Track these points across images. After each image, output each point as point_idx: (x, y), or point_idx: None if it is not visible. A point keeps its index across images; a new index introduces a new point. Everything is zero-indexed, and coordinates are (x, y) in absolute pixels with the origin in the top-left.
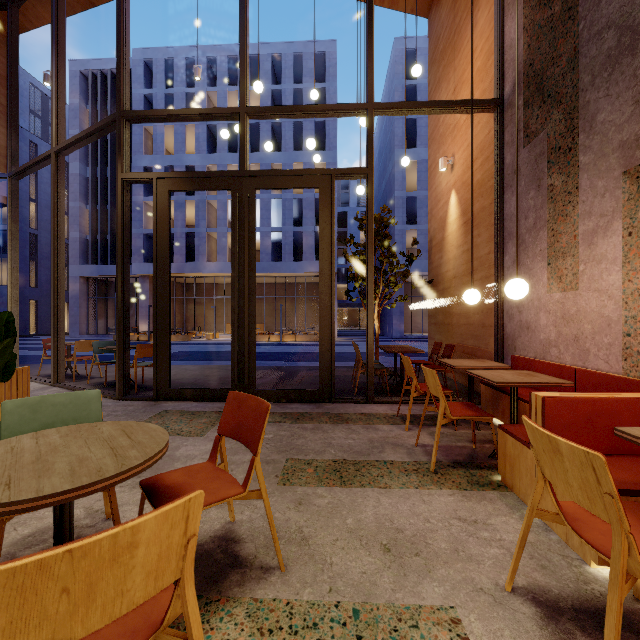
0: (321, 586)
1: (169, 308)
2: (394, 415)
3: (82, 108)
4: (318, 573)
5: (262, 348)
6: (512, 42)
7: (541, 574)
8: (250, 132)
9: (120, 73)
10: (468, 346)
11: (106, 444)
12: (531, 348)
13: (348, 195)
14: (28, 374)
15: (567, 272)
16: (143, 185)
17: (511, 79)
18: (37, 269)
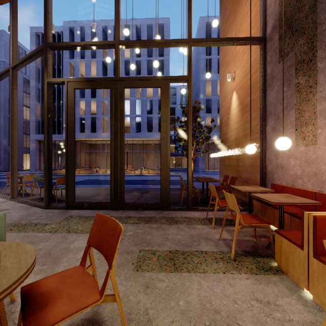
0: None
1: (74, 156)
2: (204, 218)
3: None
4: None
5: (130, 177)
6: (271, 3)
7: None
8: (125, 65)
9: (46, 21)
10: (243, 177)
11: None
12: (284, 179)
13: (175, 99)
14: None
15: (309, 134)
16: None
17: (271, 24)
18: None
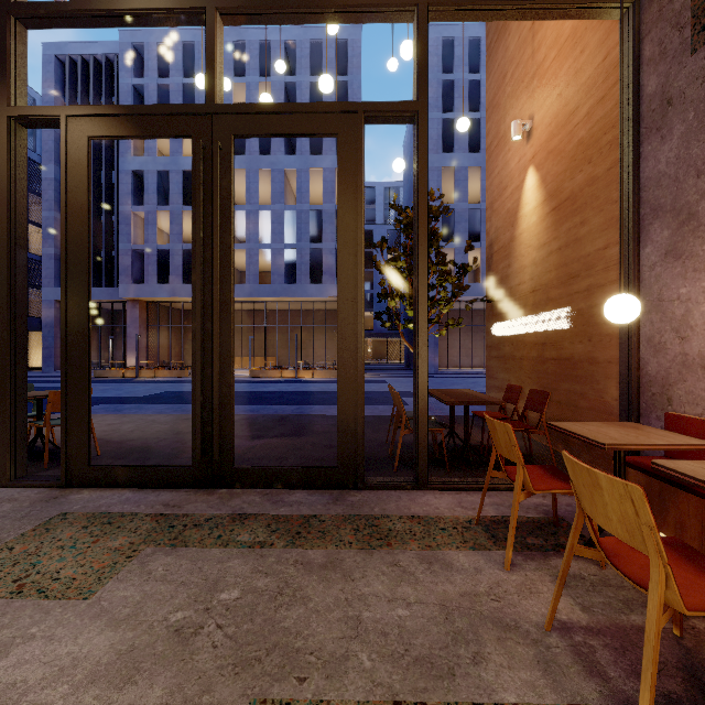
0: None
1: (88, 333)
2: (470, 521)
3: (59, 100)
4: None
5: (271, 387)
6: None
7: None
8: None
9: None
10: (560, 391)
11: None
12: None
13: (374, 211)
14: None
15: None
16: (132, 192)
17: None
18: None
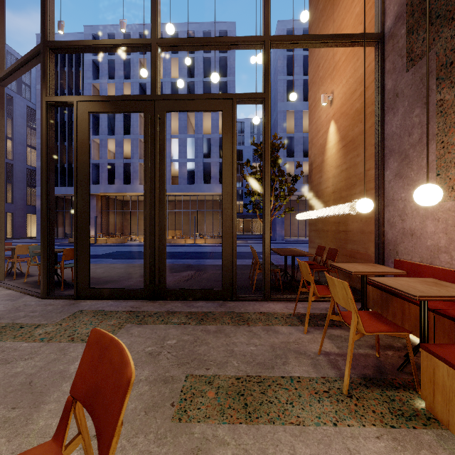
0: None
1: (88, 217)
2: (290, 314)
3: None
4: None
5: (179, 248)
6: None
7: None
8: (171, 89)
9: (44, 7)
10: (347, 249)
11: None
12: (416, 253)
13: (243, 137)
14: None
15: None
16: (92, 127)
17: (393, 13)
18: (12, 189)
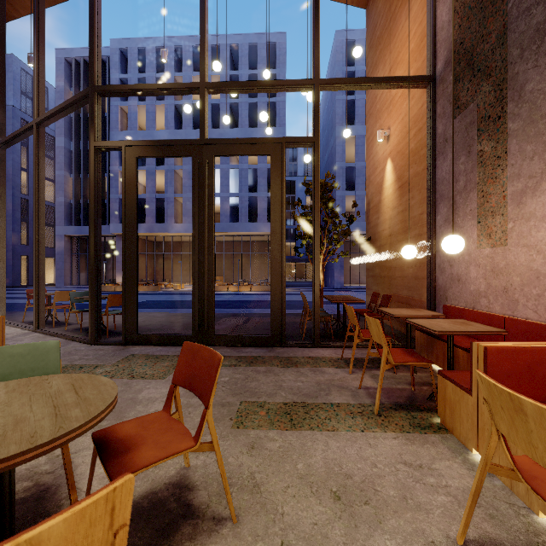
0: (272, 540)
1: (136, 262)
2: (338, 358)
3: (66, 90)
4: (270, 524)
5: (222, 297)
6: (444, 24)
7: (490, 525)
8: (211, 111)
9: (92, 52)
10: (403, 296)
11: (50, 401)
12: (462, 298)
13: (296, 166)
14: (3, 323)
15: (496, 229)
16: (119, 157)
17: (443, 57)
18: (28, 229)
